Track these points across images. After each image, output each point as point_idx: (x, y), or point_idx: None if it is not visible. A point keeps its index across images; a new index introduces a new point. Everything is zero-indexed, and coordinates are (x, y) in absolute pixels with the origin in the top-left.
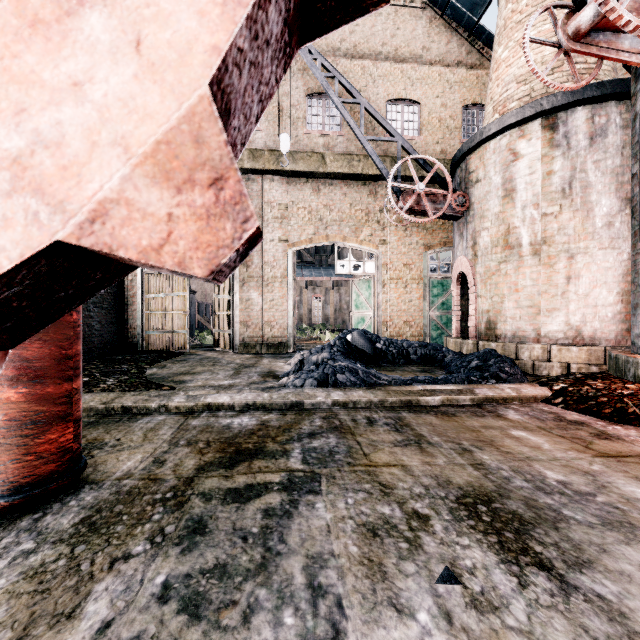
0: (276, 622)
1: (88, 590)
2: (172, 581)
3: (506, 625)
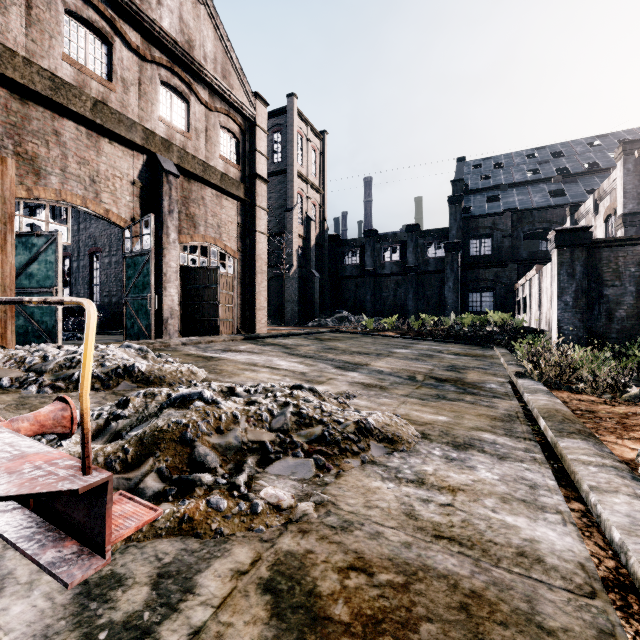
0: None
1: None
2: None
3: None
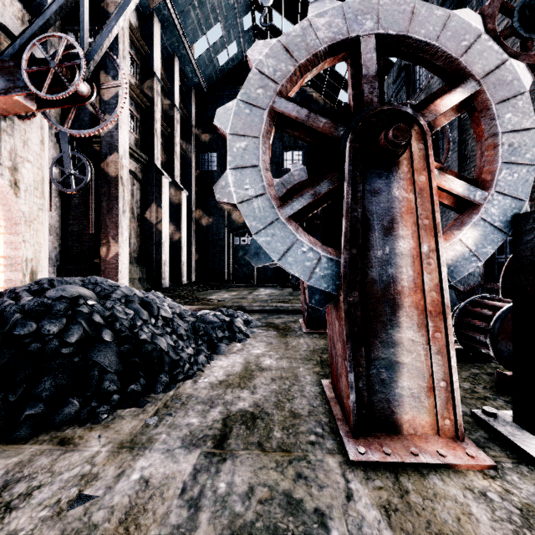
0: (231, 484)
1: (396, 531)
2: (322, 530)
3: (94, 466)
